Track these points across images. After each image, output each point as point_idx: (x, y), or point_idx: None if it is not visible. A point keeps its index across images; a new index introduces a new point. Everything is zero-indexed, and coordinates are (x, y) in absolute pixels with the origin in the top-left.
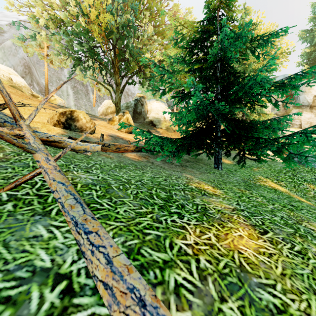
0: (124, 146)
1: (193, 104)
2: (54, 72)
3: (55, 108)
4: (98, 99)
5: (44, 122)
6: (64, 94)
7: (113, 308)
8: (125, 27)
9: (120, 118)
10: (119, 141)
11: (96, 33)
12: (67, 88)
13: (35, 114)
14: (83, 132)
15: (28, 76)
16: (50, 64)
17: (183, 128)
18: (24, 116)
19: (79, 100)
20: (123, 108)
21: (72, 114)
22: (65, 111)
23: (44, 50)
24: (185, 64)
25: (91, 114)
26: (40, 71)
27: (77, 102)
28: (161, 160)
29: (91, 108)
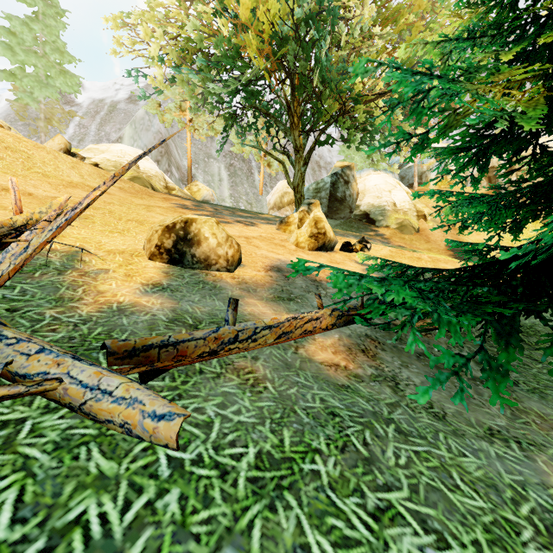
0: (302, 324)
1: (502, 168)
2: (201, 147)
3: (183, 210)
4: (267, 182)
5: (137, 249)
6: (215, 179)
7: None
8: (311, 20)
9: (301, 218)
10: (294, 285)
11: (252, 50)
12: (219, 169)
13: (5, 270)
14: (211, 268)
15: (164, 159)
16: (194, 134)
17: (438, 222)
18: (103, 238)
19: (237, 187)
20: (309, 194)
21: (188, 228)
22: (175, 222)
23: (186, 113)
24: (500, 44)
25: (250, 211)
26: (182, 148)
27: (234, 191)
28: (417, 358)
29: (256, 199)
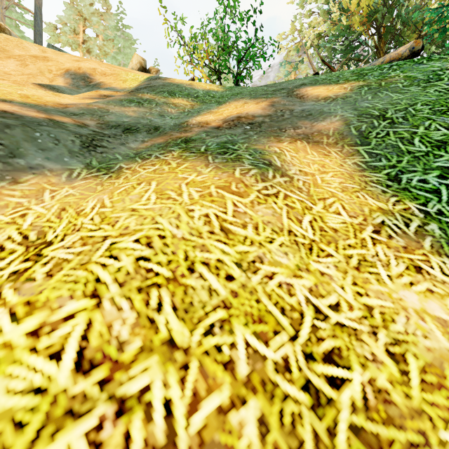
0: None
1: None
2: None
3: None
4: None
5: None
6: None
7: (385, 59)
8: None
9: None
10: None
11: (356, 23)
12: None
13: None
14: None
15: None
16: None
17: None
18: None
19: None
20: None
21: None
22: None
23: None
24: None
25: None
26: None
27: None
28: None
29: None
